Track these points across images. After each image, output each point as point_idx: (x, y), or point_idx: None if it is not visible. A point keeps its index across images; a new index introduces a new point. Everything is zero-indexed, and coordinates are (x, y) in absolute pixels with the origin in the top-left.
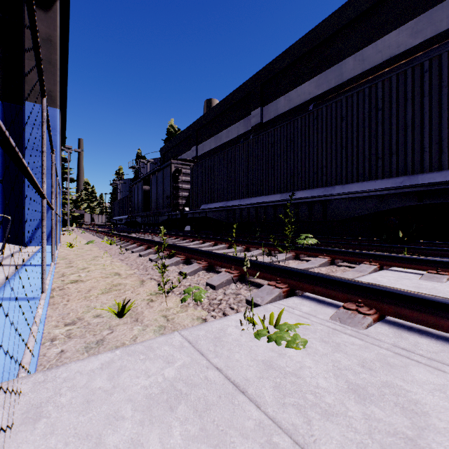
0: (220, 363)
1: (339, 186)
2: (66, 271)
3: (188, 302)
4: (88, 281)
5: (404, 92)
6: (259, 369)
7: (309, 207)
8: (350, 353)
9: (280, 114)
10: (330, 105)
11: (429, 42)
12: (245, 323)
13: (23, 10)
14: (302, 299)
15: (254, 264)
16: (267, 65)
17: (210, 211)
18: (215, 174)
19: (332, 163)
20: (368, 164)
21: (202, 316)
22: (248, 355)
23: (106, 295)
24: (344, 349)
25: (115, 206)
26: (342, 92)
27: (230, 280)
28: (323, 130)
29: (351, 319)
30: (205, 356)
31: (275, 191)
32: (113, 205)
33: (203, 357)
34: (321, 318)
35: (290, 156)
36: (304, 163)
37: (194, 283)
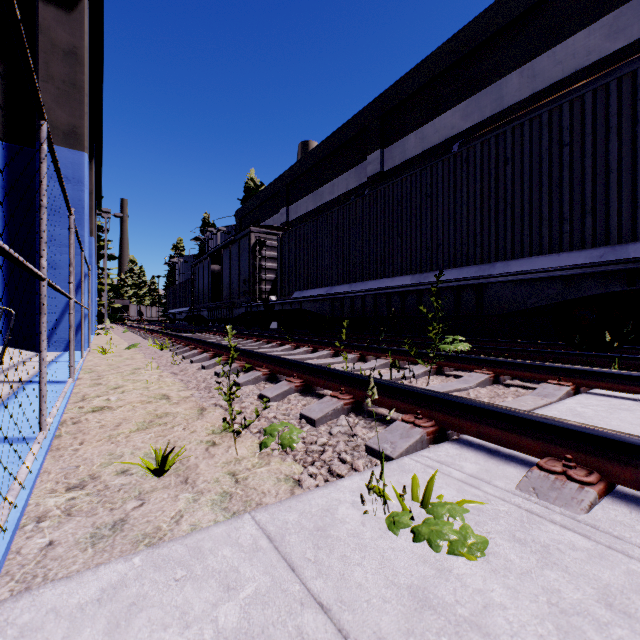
0: (327, 591)
1: (502, 263)
2: (89, 391)
3: (271, 447)
4: (119, 409)
5: (605, 117)
6: (404, 609)
7: (454, 294)
8: (574, 571)
9: (409, 159)
10: (487, 141)
11: (637, 46)
12: (368, 497)
13: (36, 9)
14: (460, 448)
15: (377, 385)
16: (390, 88)
17: (307, 301)
18: (314, 247)
19: (491, 228)
20: (547, 229)
21: (294, 475)
22: (378, 572)
23: (143, 434)
24: (561, 561)
25: (171, 294)
26: (503, 123)
27: (339, 410)
28: (477, 179)
29: (558, 491)
30: (299, 572)
31: (403, 272)
32: (169, 293)
33: (293, 576)
34: (501, 488)
35: (425, 219)
36: (448, 229)
37: (282, 414)
